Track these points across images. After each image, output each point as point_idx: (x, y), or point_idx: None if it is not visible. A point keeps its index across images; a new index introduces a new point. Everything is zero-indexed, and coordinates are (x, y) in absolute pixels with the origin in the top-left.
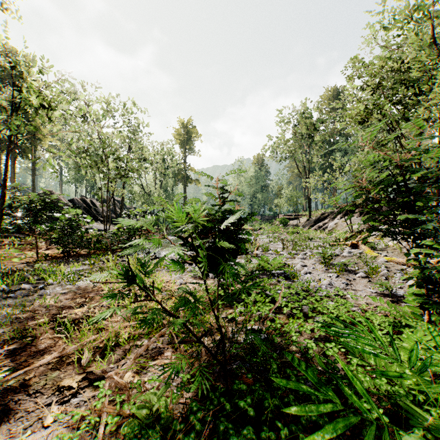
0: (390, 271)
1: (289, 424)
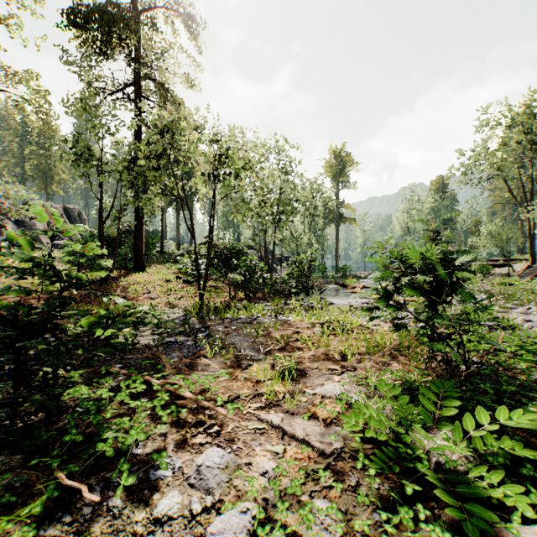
0: None
1: (526, 402)
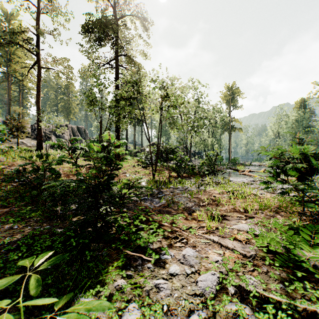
0: None
1: None
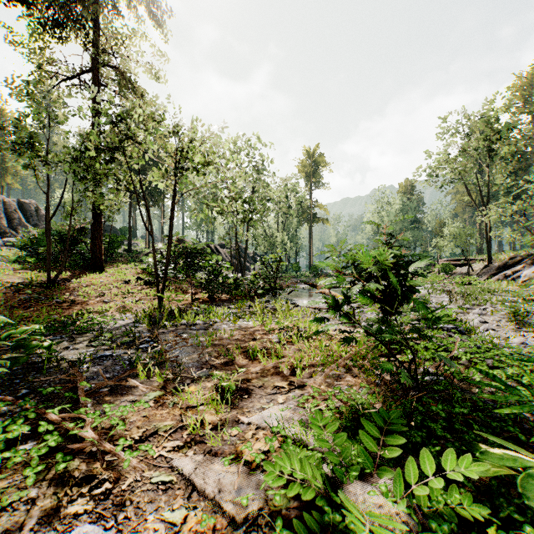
0: None
1: (479, 427)
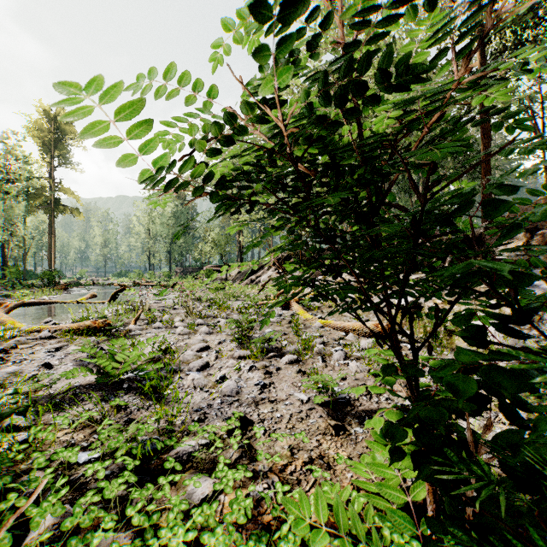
0: (327, 344)
1: None
